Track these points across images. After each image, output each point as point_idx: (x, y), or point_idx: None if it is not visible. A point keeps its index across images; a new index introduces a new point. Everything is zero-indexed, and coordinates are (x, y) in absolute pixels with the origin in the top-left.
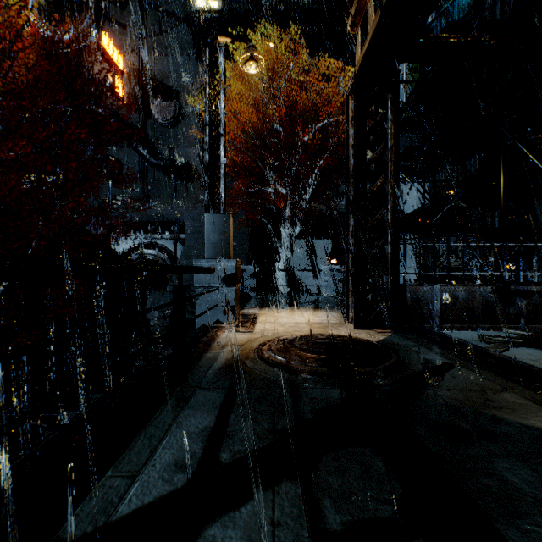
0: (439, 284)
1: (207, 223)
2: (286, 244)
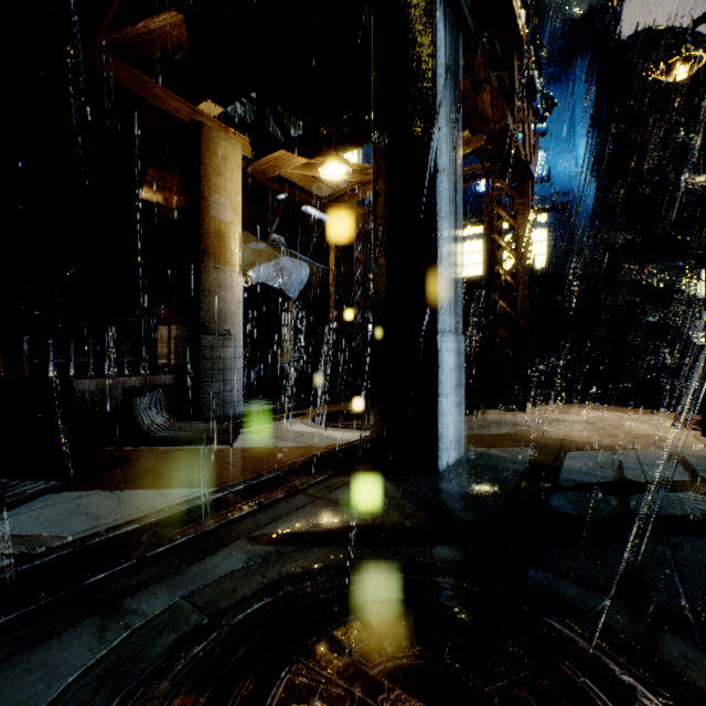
0: None
1: None
2: None
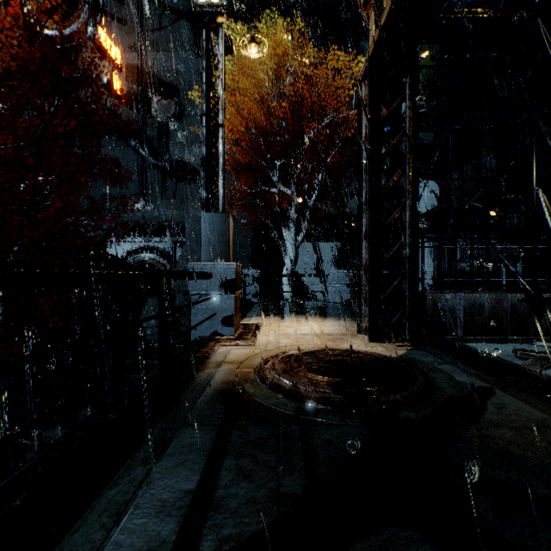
0: (461, 290)
1: (203, 224)
2: (291, 247)
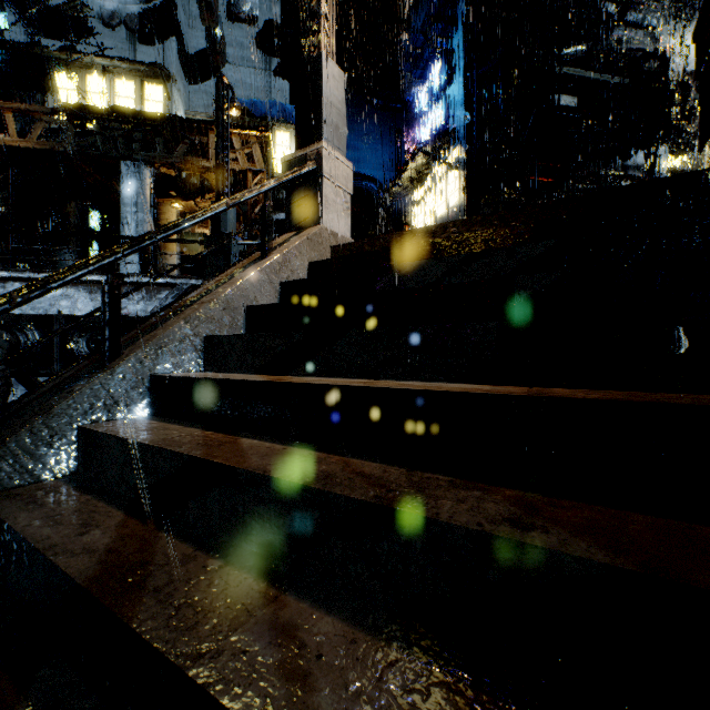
0: None
1: None
2: None
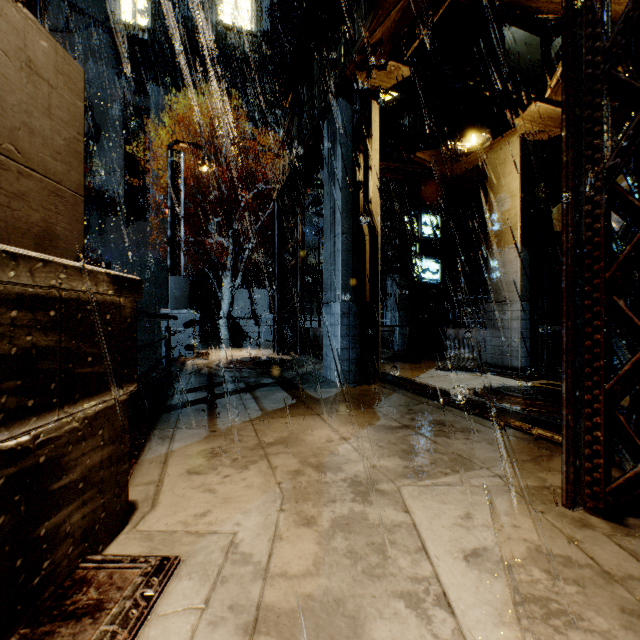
0: None
1: (171, 283)
2: (227, 293)
